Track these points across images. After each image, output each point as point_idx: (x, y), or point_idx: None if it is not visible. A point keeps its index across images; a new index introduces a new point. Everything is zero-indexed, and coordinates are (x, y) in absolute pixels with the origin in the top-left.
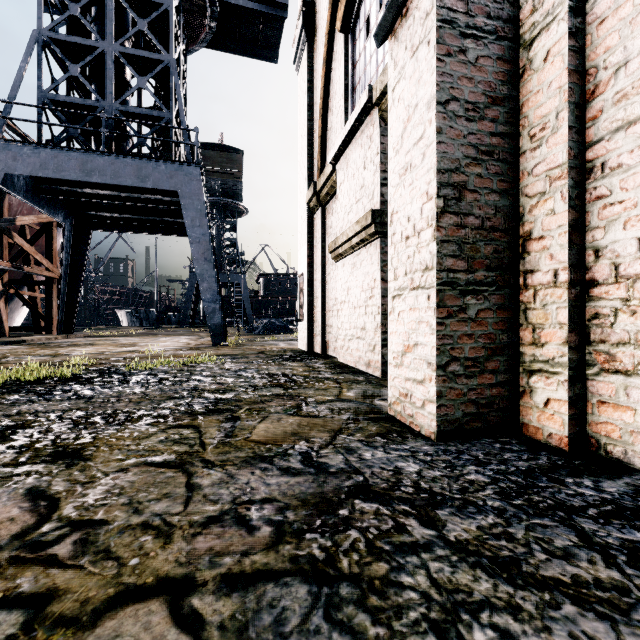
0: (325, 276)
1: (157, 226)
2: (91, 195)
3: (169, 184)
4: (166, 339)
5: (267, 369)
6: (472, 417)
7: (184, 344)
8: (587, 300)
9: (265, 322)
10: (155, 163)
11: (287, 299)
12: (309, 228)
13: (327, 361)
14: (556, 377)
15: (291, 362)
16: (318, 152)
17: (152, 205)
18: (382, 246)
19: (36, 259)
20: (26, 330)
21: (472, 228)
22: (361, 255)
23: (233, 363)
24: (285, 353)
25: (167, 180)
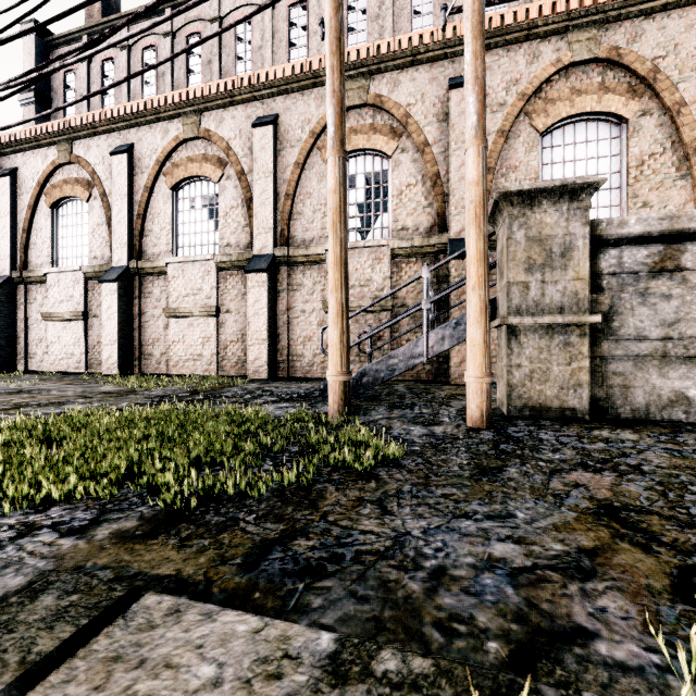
0: None
1: None
2: None
3: None
4: None
5: None
6: (7, 367)
7: None
8: (29, 348)
9: None
10: None
11: None
12: None
13: None
14: (23, 359)
15: None
16: None
17: None
18: None
19: None
20: None
21: (7, 335)
22: None
23: None
24: None
25: None
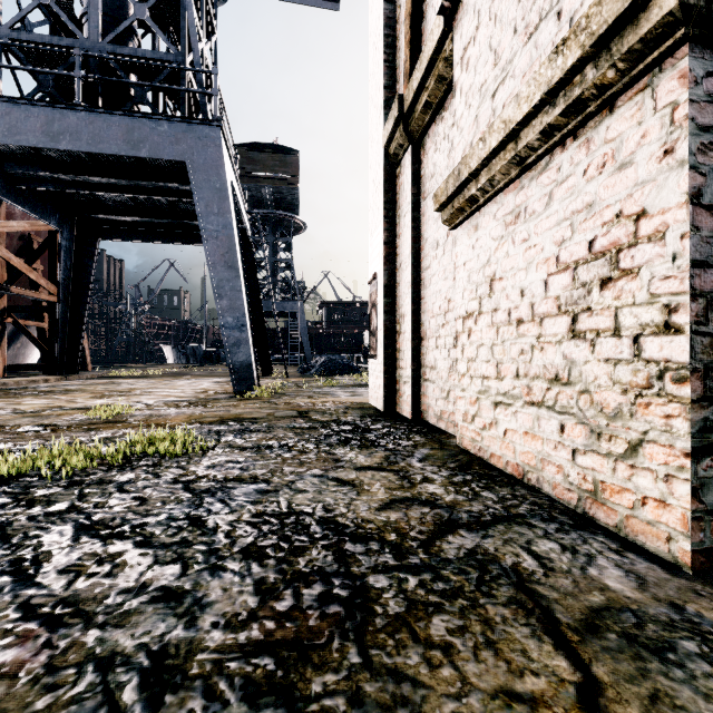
0: (419, 274)
1: (181, 233)
2: (83, 185)
3: (174, 152)
4: (185, 383)
5: (290, 484)
6: None
7: (197, 392)
8: None
9: (323, 359)
10: (153, 121)
11: (353, 332)
12: (387, 193)
13: (434, 447)
14: None
15: (354, 449)
16: (405, 45)
17: (165, 197)
18: (694, 74)
19: (30, 278)
20: (27, 369)
21: None
22: (553, 169)
23: (227, 451)
24: (345, 417)
25: (171, 146)
